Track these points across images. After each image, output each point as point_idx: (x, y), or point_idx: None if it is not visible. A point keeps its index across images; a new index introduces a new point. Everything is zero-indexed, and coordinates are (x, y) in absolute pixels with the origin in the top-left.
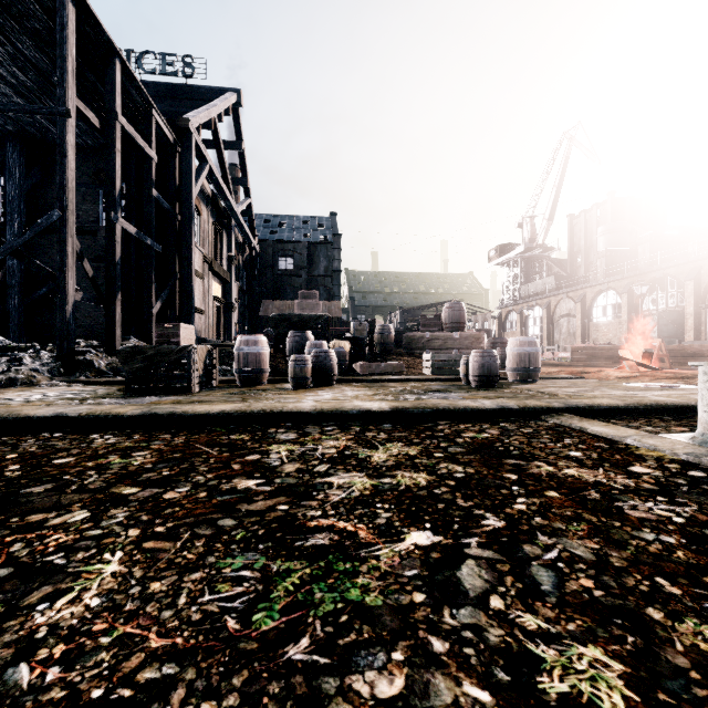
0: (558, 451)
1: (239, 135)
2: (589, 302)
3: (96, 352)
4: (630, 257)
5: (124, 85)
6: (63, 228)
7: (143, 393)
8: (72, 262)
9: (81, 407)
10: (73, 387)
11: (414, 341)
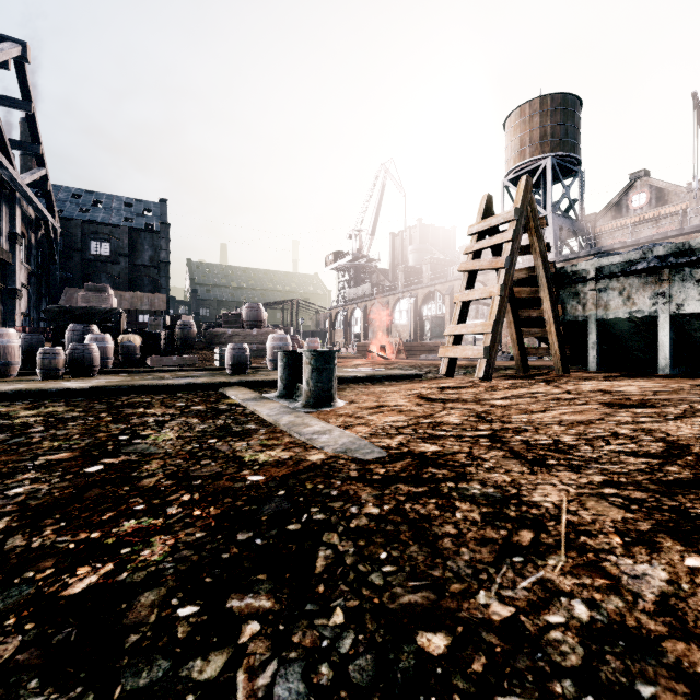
0: (172, 404)
1: (26, 94)
2: (391, 307)
3: None
4: (421, 273)
5: None
6: None
7: None
8: None
9: None
10: None
11: (217, 336)
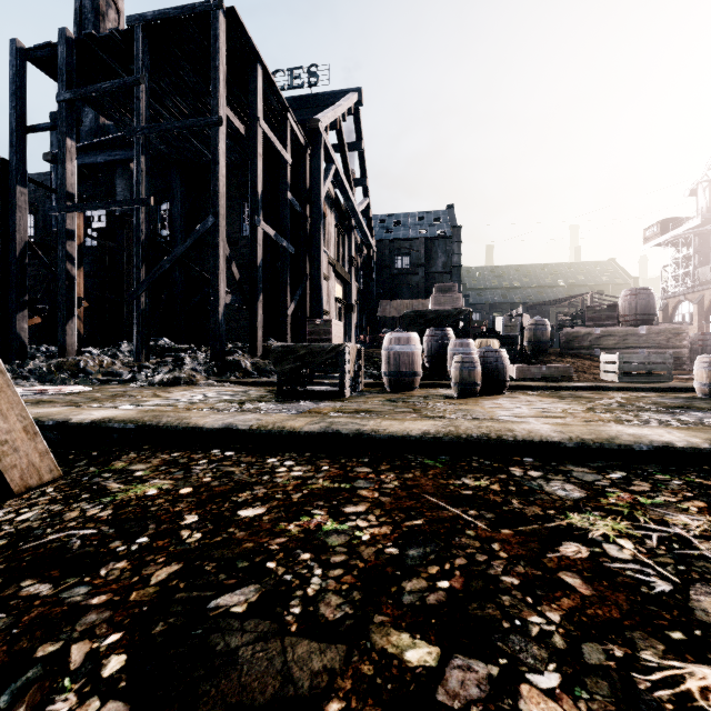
0: None
1: (359, 135)
2: None
3: (242, 352)
4: None
5: (264, 93)
6: (216, 233)
7: (294, 396)
8: (223, 266)
9: (248, 416)
10: (226, 387)
11: (577, 338)
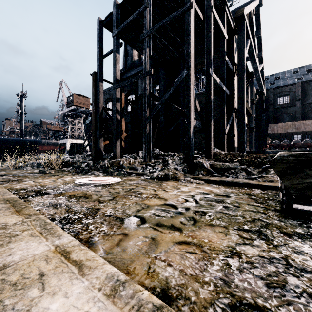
0: None
1: (258, 26)
2: None
3: (201, 157)
4: None
5: None
6: (188, 80)
7: None
8: (192, 101)
9: None
10: (202, 186)
11: None
